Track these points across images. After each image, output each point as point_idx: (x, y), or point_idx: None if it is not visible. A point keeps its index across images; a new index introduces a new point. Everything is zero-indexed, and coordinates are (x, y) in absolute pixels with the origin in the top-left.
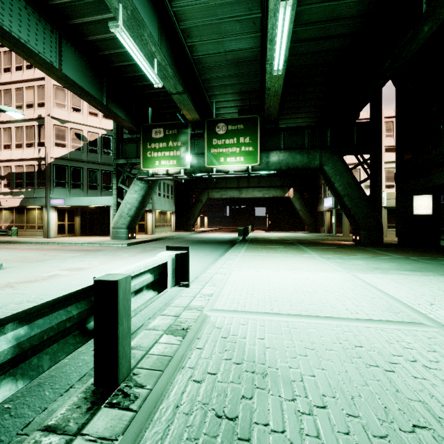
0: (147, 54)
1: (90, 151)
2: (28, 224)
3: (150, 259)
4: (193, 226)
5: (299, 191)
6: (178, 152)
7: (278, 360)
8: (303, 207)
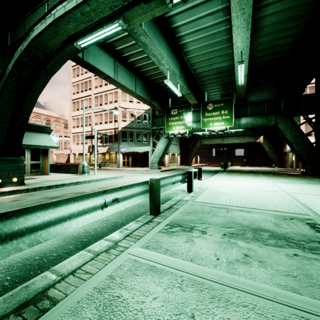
0: (175, 83)
1: (137, 122)
2: (109, 161)
3: (193, 169)
4: (191, 162)
5: (268, 138)
6: (185, 122)
7: (227, 192)
8: (271, 149)
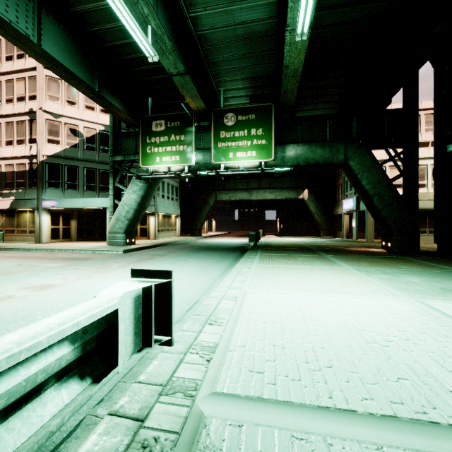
0: (139, 19)
1: (86, 148)
2: (18, 228)
3: (67, 310)
4: (200, 230)
5: (314, 193)
6: (181, 147)
7: None
8: (319, 210)
